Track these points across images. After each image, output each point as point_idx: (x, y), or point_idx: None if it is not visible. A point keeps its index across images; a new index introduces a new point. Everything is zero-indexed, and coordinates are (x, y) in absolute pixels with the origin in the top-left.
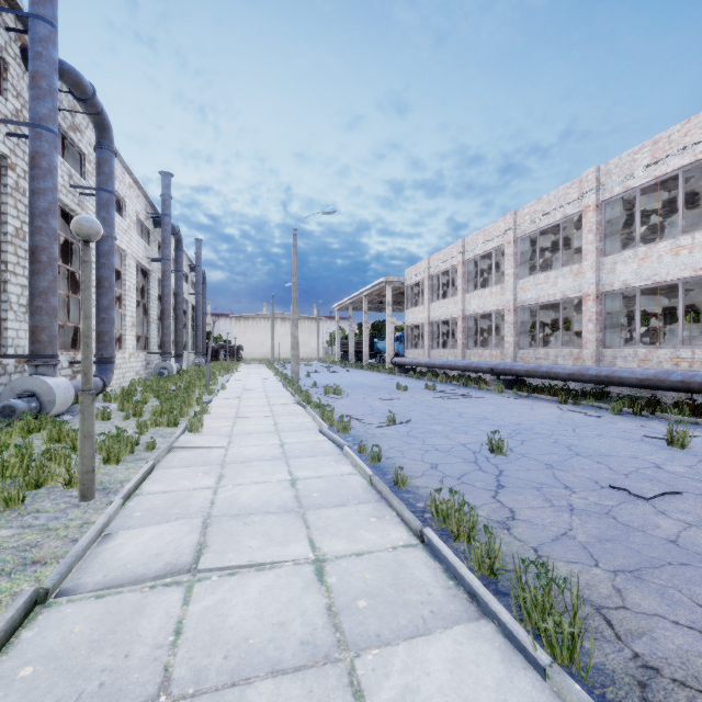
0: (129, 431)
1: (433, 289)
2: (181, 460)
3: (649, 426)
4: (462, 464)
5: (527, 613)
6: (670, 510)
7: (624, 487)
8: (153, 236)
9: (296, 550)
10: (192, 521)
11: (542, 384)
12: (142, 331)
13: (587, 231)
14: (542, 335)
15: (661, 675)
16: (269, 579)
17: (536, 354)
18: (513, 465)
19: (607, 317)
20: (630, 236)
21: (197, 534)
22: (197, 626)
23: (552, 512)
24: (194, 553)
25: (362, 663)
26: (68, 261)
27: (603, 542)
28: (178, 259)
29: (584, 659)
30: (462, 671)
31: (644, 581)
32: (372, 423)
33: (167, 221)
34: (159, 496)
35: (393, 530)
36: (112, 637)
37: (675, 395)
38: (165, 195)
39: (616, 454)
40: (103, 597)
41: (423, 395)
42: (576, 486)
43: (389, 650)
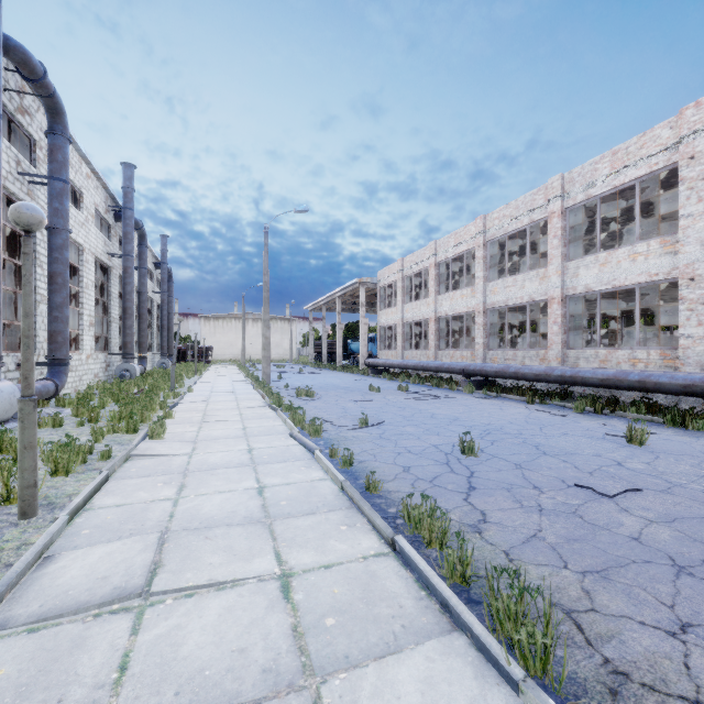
0: (83, 439)
1: (406, 290)
2: (139, 469)
3: (610, 424)
4: (434, 466)
5: (499, 623)
6: (632, 507)
7: (589, 485)
8: (113, 230)
9: (261, 564)
10: (147, 537)
11: (510, 384)
12: (101, 331)
13: (552, 237)
14: (510, 336)
15: (631, 680)
16: (230, 599)
17: (505, 355)
18: (484, 466)
19: (570, 320)
20: (591, 242)
21: (152, 552)
22: (146, 659)
23: (522, 513)
24: (147, 574)
25: (329, 689)
26: (16, 255)
27: (572, 542)
28: (141, 255)
29: (556, 669)
30: (434, 692)
31: (611, 582)
32: (344, 426)
33: (129, 214)
34: (112, 510)
35: (364, 538)
36: (44, 679)
37: (632, 394)
38: (127, 188)
39: (581, 453)
40: (37, 630)
41: (396, 396)
42: (544, 486)
43: (358, 673)
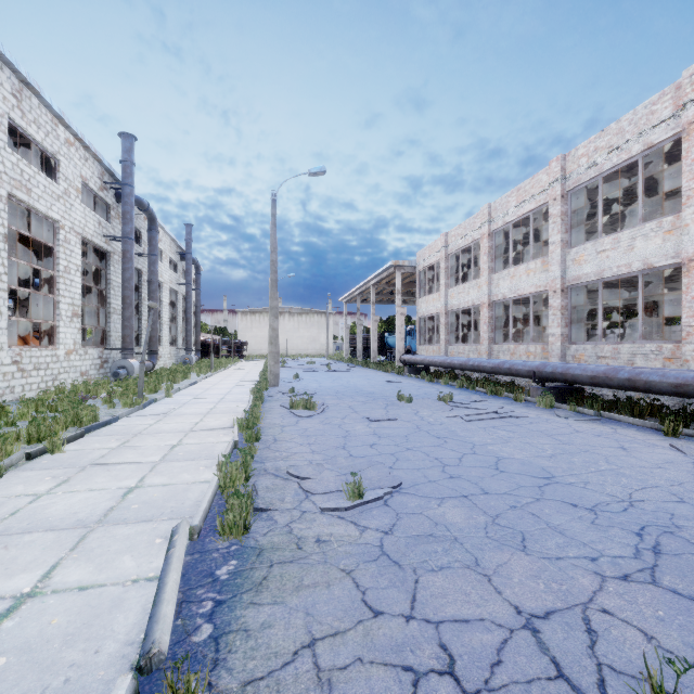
0: None
1: (451, 271)
2: None
3: None
4: None
5: None
6: None
7: None
8: (114, 211)
9: None
10: None
11: (613, 395)
12: (102, 324)
13: (692, 161)
14: (585, 327)
15: None
16: None
17: (598, 351)
18: None
19: None
20: None
21: None
22: None
23: None
24: None
25: None
26: None
27: None
28: (151, 241)
29: None
30: None
31: None
32: (319, 493)
33: (127, 191)
34: None
35: None
36: None
37: None
38: (125, 161)
39: None
40: None
41: (435, 411)
42: None
43: None
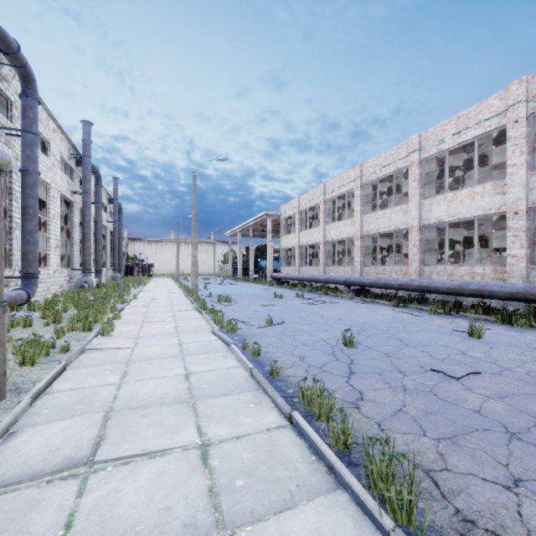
0: (48, 336)
1: (302, 221)
2: (91, 360)
3: (456, 322)
4: (323, 356)
5: (373, 482)
6: (474, 386)
7: (441, 370)
8: (75, 173)
9: (185, 436)
10: (94, 416)
11: (381, 292)
12: (65, 252)
13: (412, 181)
14: (380, 256)
15: (477, 526)
16: (159, 466)
17: (377, 270)
18: (361, 355)
19: (426, 243)
20: (441, 185)
21: (98, 428)
22: (88, 518)
23: (390, 392)
24: (92, 446)
25: None
26: None
27: (429, 415)
28: (97, 193)
29: (418, 518)
30: None
31: (459, 446)
32: (254, 325)
33: (87, 161)
34: (67, 393)
35: (268, 414)
36: None
37: (472, 299)
38: (85, 140)
39: (434, 344)
40: None
41: (295, 301)
42: (407, 370)
43: (261, 526)
